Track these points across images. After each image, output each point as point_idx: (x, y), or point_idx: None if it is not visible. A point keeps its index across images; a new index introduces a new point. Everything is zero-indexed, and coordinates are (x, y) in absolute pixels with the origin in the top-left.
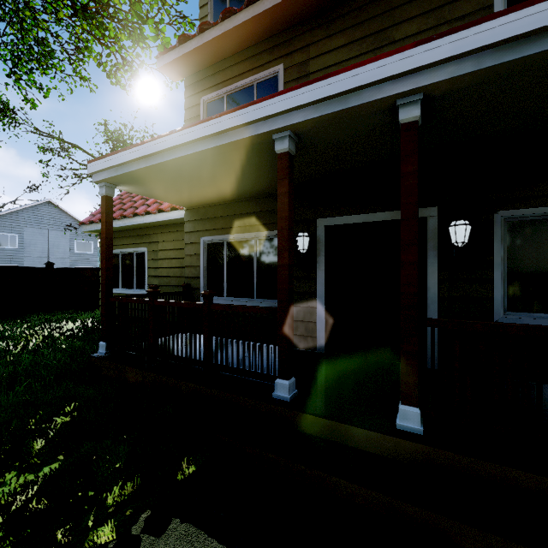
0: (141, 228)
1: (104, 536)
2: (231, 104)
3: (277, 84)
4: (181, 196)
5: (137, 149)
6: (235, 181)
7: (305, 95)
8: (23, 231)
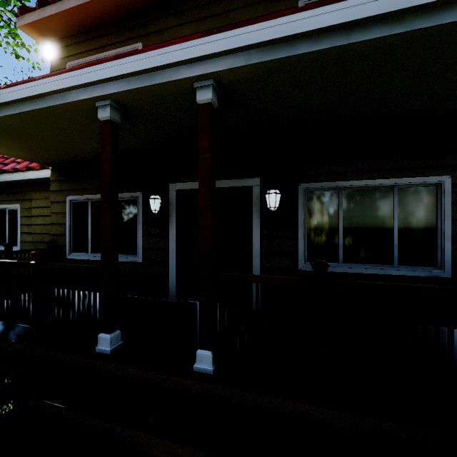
0: (14, 185)
1: None
2: None
3: None
4: (38, 155)
5: None
6: (87, 145)
7: (116, 68)
8: None
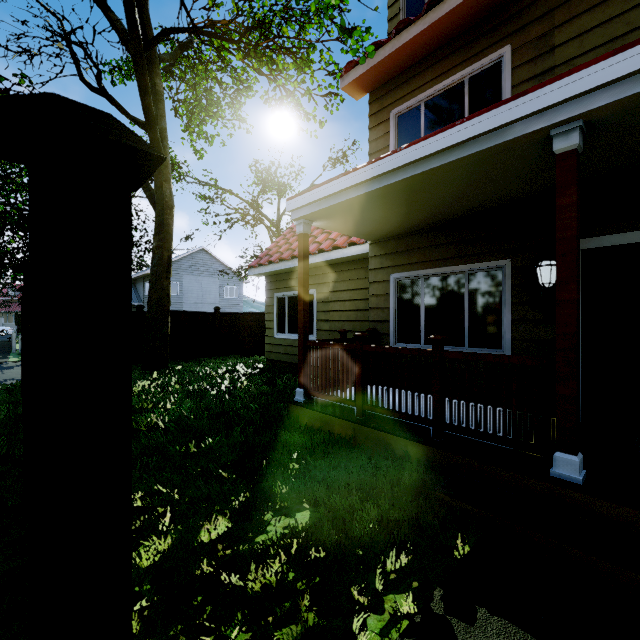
0: (310, 268)
1: (404, 606)
2: (431, 111)
3: (500, 72)
4: (373, 228)
5: (348, 177)
6: (453, 202)
7: (621, 64)
8: (182, 279)
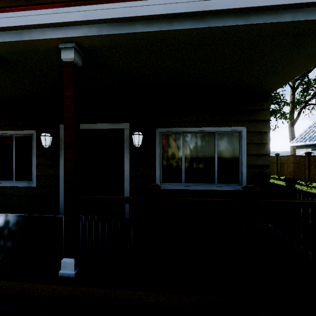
0: None
1: None
2: None
3: None
4: None
5: None
6: None
7: None
8: None
